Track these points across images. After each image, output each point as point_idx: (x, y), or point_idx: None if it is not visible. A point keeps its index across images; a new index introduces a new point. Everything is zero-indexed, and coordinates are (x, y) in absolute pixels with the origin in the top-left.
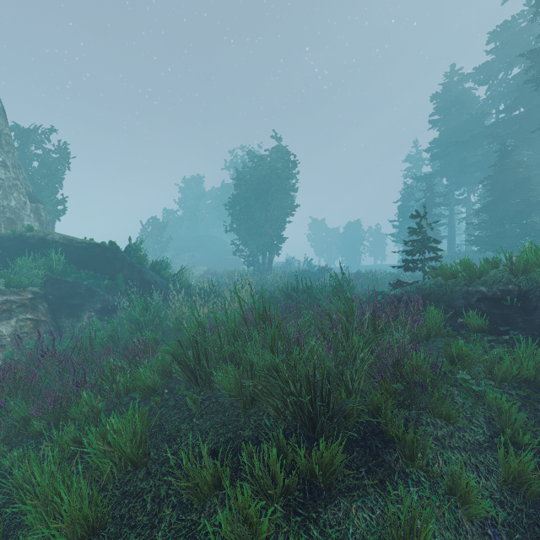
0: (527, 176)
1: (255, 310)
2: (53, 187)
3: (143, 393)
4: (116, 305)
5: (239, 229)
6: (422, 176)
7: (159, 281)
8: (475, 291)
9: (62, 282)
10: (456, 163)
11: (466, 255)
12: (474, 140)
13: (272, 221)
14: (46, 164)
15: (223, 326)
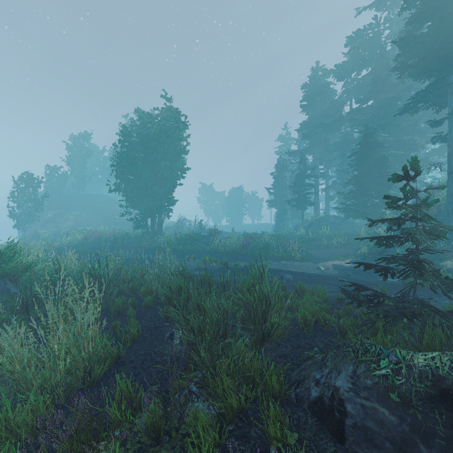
0: (387, 154)
1: None
2: None
3: None
4: None
5: (125, 190)
6: (294, 152)
7: None
8: None
9: None
10: (320, 142)
11: (329, 219)
12: (336, 124)
13: (162, 182)
14: None
15: None
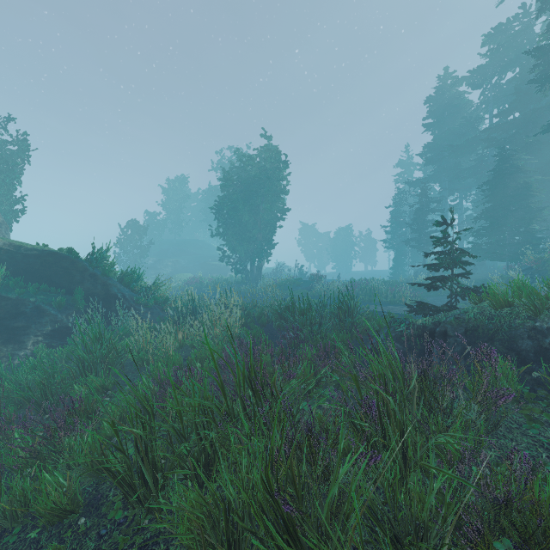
0: (528, 182)
1: (237, 369)
2: (11, 184)
3: (45, 519)
4: (72, 326)
5: (225, 234)
6: (415, 181)
7: (129, 295)
8: (547, 328)
9: (2, 299)
10: (449, 168)
11: None
12: (469, 144)
13: (262, 225)
14: (3, 158)
15: (196, 369)
